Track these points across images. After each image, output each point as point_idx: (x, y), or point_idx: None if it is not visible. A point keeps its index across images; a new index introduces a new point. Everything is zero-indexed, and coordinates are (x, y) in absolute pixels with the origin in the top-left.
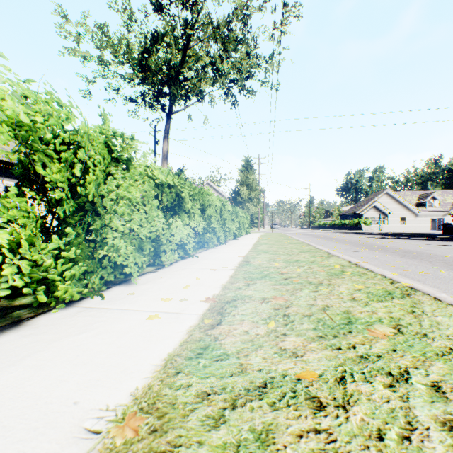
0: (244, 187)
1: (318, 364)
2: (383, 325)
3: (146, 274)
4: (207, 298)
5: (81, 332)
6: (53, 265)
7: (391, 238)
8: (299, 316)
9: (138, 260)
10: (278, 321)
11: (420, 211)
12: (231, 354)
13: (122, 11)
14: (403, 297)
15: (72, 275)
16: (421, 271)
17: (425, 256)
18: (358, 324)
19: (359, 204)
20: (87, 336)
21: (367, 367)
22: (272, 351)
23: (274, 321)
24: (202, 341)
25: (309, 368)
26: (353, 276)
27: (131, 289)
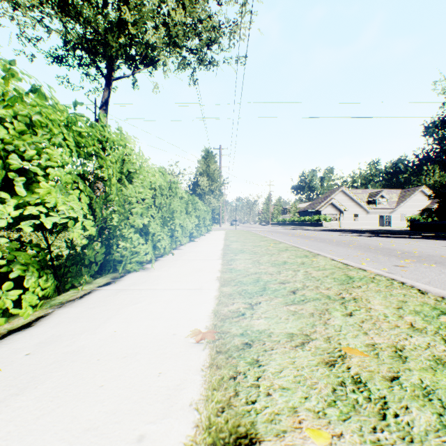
0: (205, 178)
1: None
2: None
3: None
4: None
5: None
6: None
7: (376, 237)
8: None
9: None
10: None
11: (370, 209)
12: None
13: None
14: None
15: None
16: None
17: None
18: None
19: (317, 201)
20: None
21: None
22: None
23: None
24: None
25: None
26: None
27: None
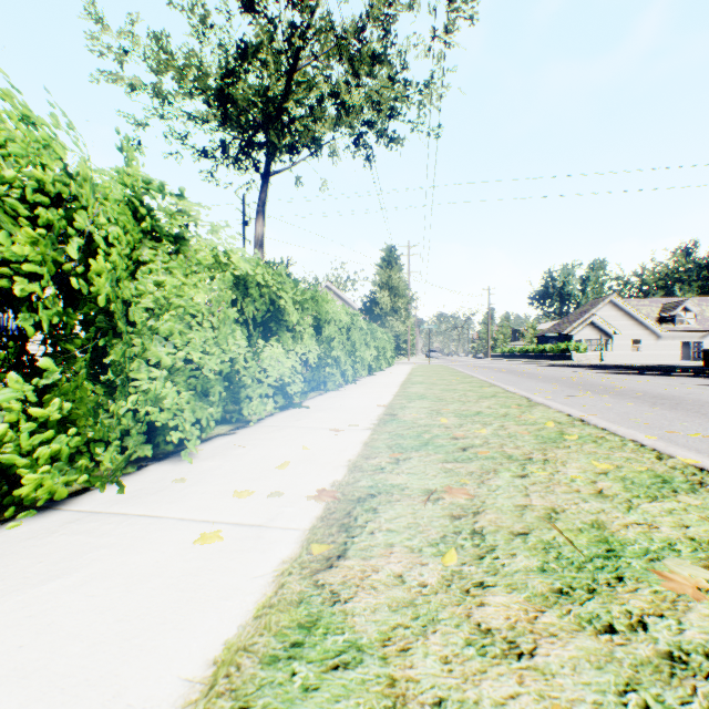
0: (385, 293)
1: (576, 681)
2: (684, 560)
3: (215, 440)
4: (319, 491)
5: (51, 576)
6: (7, 432)
7: (623, 374)
8: (503, 536)
9: (198, 416)
10: (463, 549)
11: (664, 331)
12: (369, 646)
13: (190, 9)
14: (694, 490)
15: (52, 451)
16: (695, 432)
17: (691, 405)
18: (630, 557)
19: (568, 320)
20: (60, 588)
21: (697, 692)
22: (460, 637)
23: (454, 549)
24: (303, 605)
25: (558, 697)
26: (584, 443)
27: (181, 471)
